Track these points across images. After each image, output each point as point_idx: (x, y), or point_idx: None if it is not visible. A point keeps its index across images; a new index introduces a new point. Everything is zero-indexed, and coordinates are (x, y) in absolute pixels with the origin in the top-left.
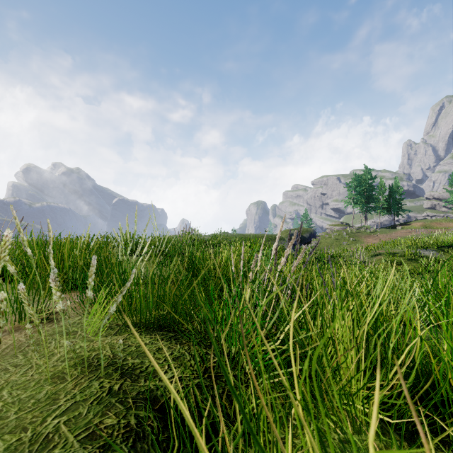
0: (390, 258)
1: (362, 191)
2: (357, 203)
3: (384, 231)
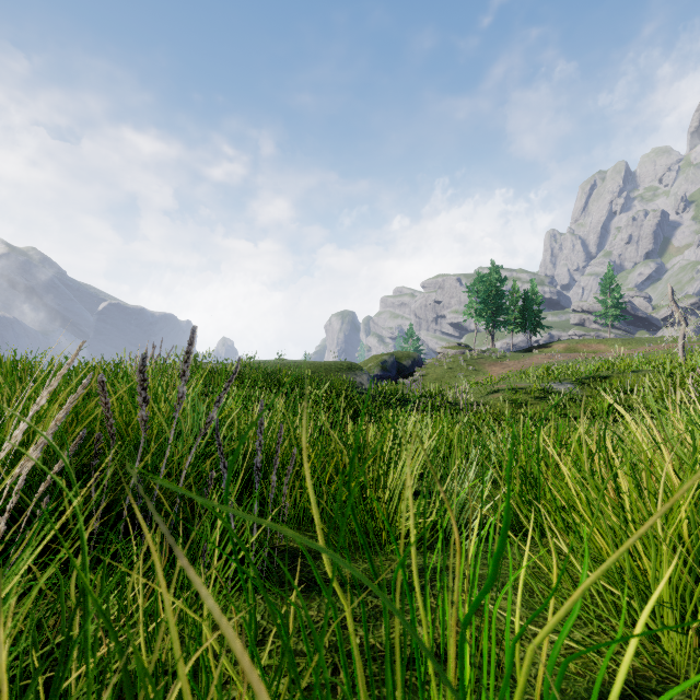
0: (511, 397)
1: (487, 298)
2: (480, 315)
3: (516, 357)
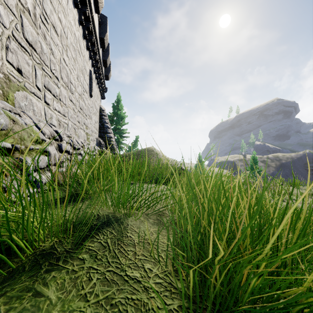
0: None
1: None
2: None
3: None
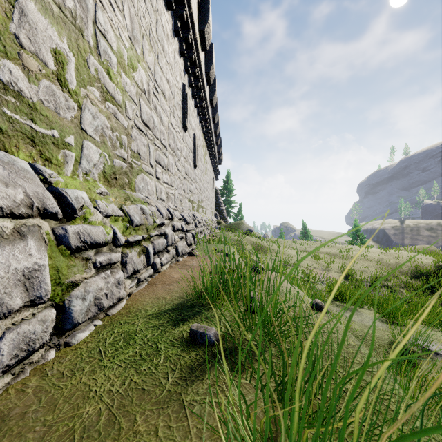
0: None
1: None
2: None
3: None
